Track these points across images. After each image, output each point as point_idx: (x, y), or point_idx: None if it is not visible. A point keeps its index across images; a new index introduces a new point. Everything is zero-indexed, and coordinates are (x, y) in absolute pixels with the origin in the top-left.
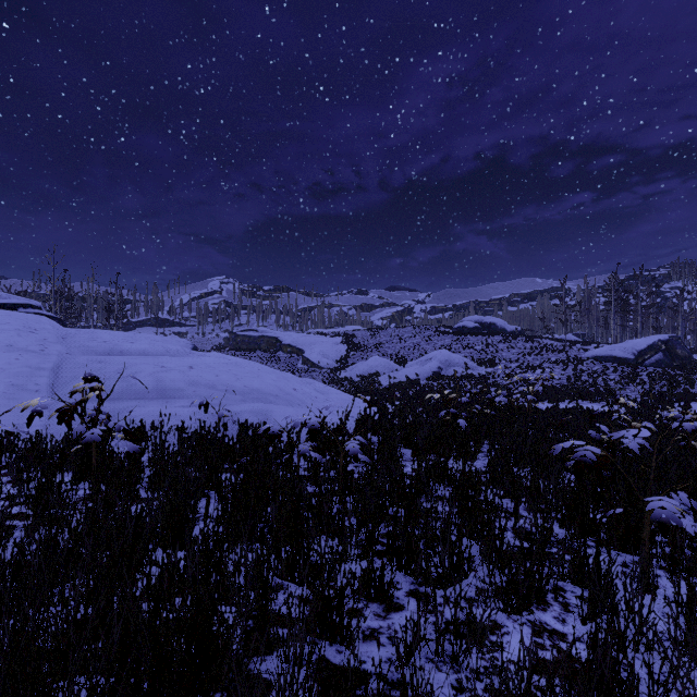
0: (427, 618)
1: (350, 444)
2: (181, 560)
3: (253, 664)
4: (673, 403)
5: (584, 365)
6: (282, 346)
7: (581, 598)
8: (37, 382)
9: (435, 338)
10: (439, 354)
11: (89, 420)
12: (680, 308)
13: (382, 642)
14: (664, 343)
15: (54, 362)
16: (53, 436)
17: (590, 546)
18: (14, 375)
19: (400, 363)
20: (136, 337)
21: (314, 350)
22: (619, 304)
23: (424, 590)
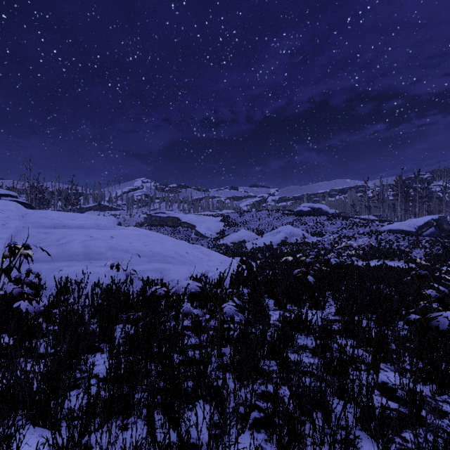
0: None
1: (227, 306)
2: None
3: None
4: (447, 261)
5: (382, 235)
6: (181, 223)
7: None
8: None
9: (282, 217)
10: (285, 228)
11: (13, 281)
12: (444, 198)
13: None
14: (435, 221)
15: (11, 233)
16: None
17: None
18: None
19: (259, 234)
20: (78, 216)
21: (202, 225)
22: (403, 195)
23: None
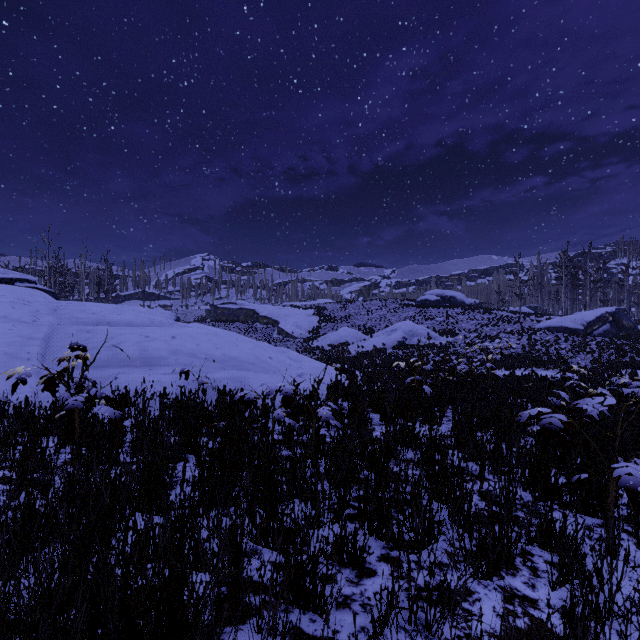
0: (400, 585)
1: (322, 411)
2: (156, 526)
3: (226, 635)
4: (621, 370)
5: (537, 335)
6: (259, 318)
7: (550, 564)
8: (29, 351)
9: (399, 310)
10: (403, 325)
11: (75, 387)
12: (625, 283)
13: (355, 609)
14: (611, 315)
15: (46, 332)
16: (41, 402)
17: (554, 508)
18: (7, 344)
19: (367, 333)
20: (123, 309)
21: (288, 321)
22: (569, 279)
23: (395, 555)
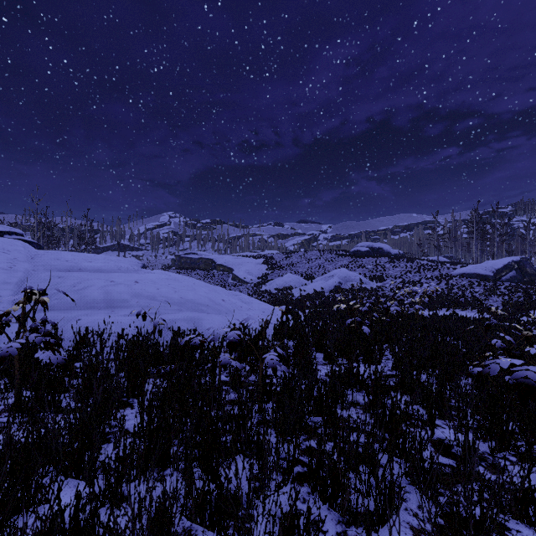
0: None
1: (268, 356)
2: (66, 509)
3: None
4: (529, 311)
5: (454, 280)
6: (216, 266)
7: None
8: (0, 294)
9: (335, 259)
10: (339, 272)
11: (29, 330)
12: (527, 236)
13: None
14: (517, 263)
15: (20, 277)
16: None
17: (513, 462)
18: None
19: (308, 279)
20: (96, 257)
21: (241, 268)
22: (479, 233)
23: (353, 534)
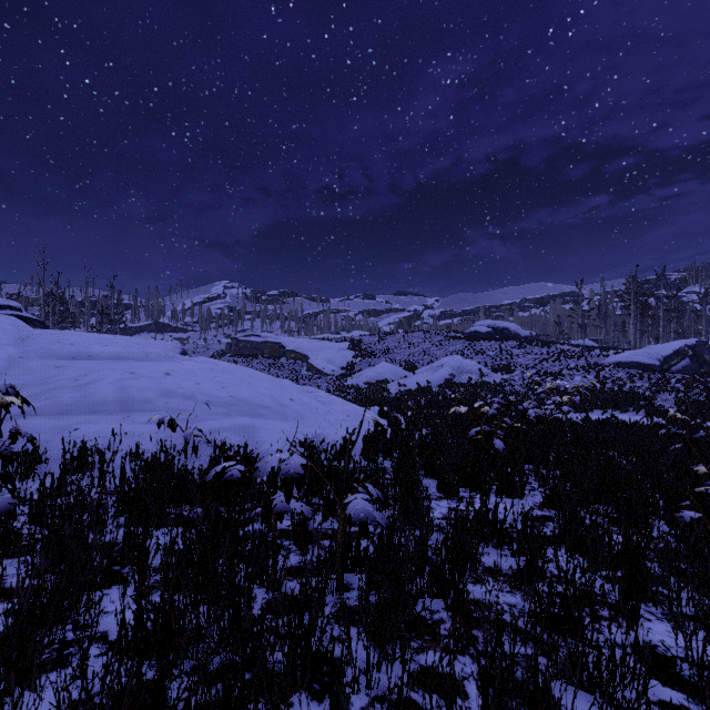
0: None
1: (354, 501)
2: None
3: None
4: None
5: (606, 371)
6: (286, 352)
7: None
8: None
9: (445, 343)
10: (451, 360)
11: None
12: (703, 312)
13: None
14: (691, 348)
15: None
16: None
17: None
18: None
19: (409, 369)
20: (116, 339)
21: (319, 356)
22: (639, 308)
23: None
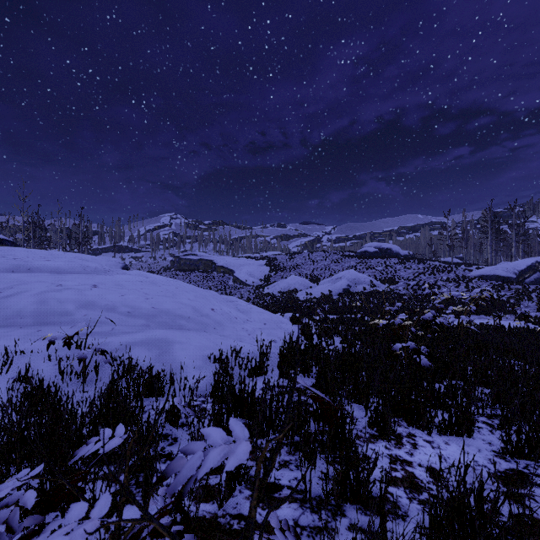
0: None
1: None
2: None
3: None
4: None
5: (473, 283)
6: (216, 267)
7: None
8: None
9: (342, 260)
10: (348, 273)
11: None
12: None
13: None
14: None
15: None
16: None
17: None
18: None
19: (314, 281)
20: (64, 255)
21: (242, 270)
22: (494, 232)
23: None
